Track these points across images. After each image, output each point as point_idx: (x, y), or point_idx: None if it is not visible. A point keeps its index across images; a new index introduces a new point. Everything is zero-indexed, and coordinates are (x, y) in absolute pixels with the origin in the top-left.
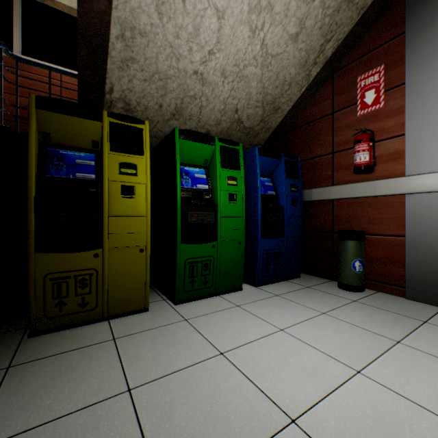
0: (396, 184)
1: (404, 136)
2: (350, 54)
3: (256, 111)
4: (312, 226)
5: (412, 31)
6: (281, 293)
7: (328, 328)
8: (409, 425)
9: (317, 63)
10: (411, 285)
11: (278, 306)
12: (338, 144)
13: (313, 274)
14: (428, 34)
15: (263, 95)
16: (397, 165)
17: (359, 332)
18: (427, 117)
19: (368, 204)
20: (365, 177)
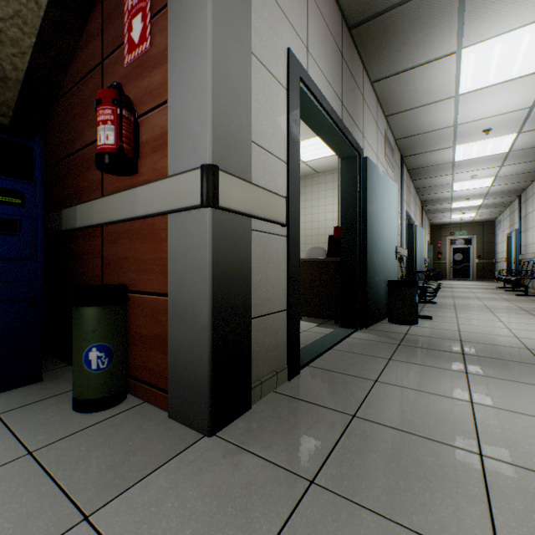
0: (157, 193)
1: (168, 101)
2: None
3: None
4: (83, 278)
5: None
6: None
7: None
8: None
9: None
10: (174, 389)
11: None
12: None
13: None
14: None
15: None
16: (164, 159)
17: None
18: (190, 62)
19: (137, 235)
20: (134, 183)
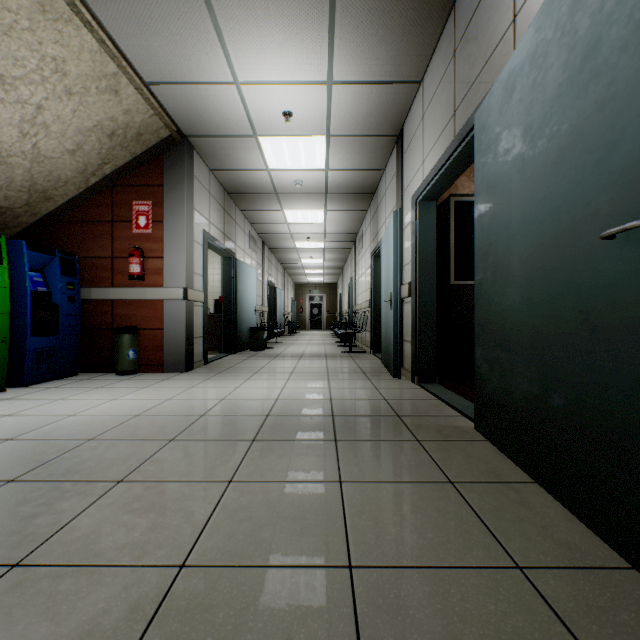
0: (159, 292)
1: (164, 259)
2: (128, 178)
3: (21, 195)
4: (93, 324)
5: (169, 188)
6: (58, 386)
7: (101, 392)
8: (132, 403)
9: (97, 175)
10: (168, 362)
11: (55, 392)
12: (118, 251)
13: (94, 370)
14: (177, 196)
15: (32, 183)
16: (161, 279)
17: (123, 389)
18: (176, 250)
19: (142, 306)
20: (140, 284)
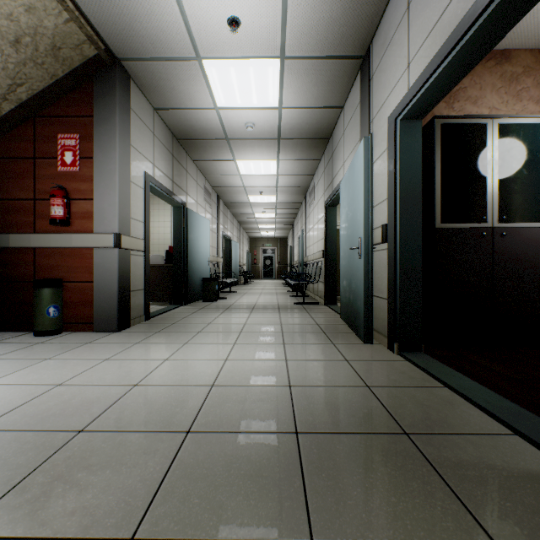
0: (87, 239)
1: (94, 201)
2: (52, 108)
3: None
4: (12, 276)
5: (98, 119)
6: None
7: None
8: None
9: (9, 99)
10: (98, 320)
11: None
12: (41, 192)
13: (14, 329)
14: (107, 128)
15: None
16: (89, 224)
17: (17, 362)
18: (107, 191)
19: (68, 255)
20: (66, 229)
